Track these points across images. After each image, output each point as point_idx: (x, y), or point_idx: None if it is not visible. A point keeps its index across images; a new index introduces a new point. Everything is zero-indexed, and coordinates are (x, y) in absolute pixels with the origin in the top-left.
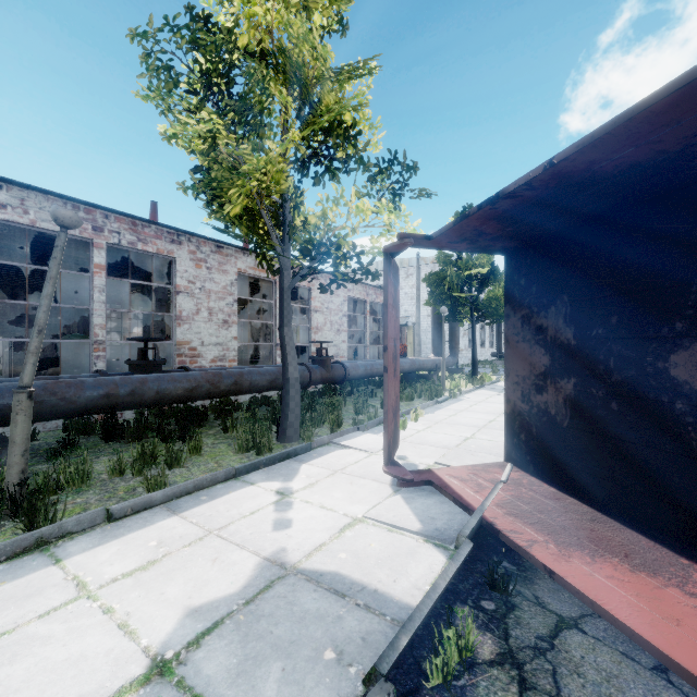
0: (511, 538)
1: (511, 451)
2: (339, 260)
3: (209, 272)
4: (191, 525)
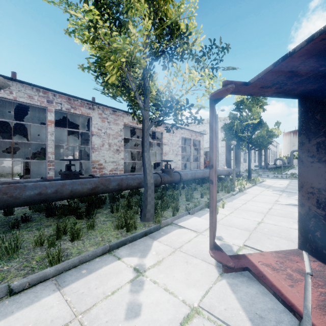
0: None
1: (305, 242)
2: (177, 111)
3: (109, 124)
4: (64, 305)
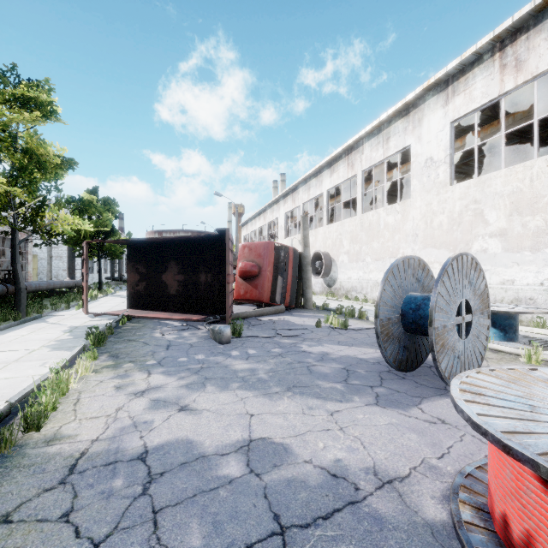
0: (131, 315)
1: (129, 305)
2: (51, 235)
3: None
4: (30, 329)
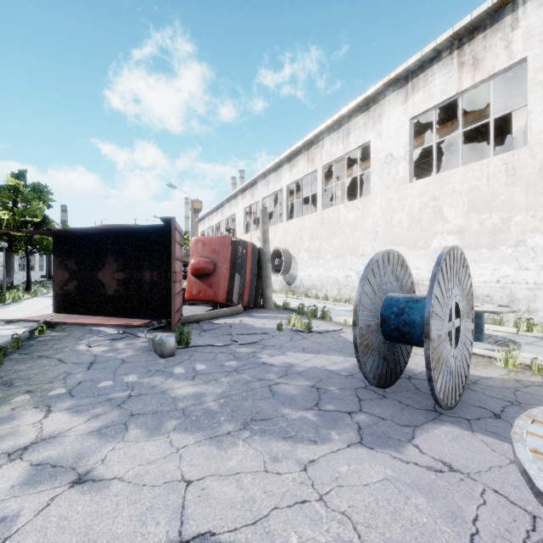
0: (55, 321)
1: (56, 308)
2: None
3: None
4: None
